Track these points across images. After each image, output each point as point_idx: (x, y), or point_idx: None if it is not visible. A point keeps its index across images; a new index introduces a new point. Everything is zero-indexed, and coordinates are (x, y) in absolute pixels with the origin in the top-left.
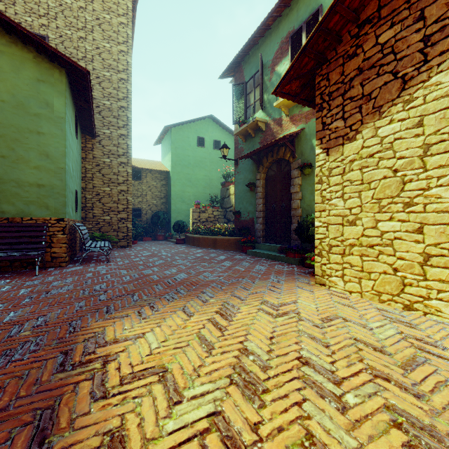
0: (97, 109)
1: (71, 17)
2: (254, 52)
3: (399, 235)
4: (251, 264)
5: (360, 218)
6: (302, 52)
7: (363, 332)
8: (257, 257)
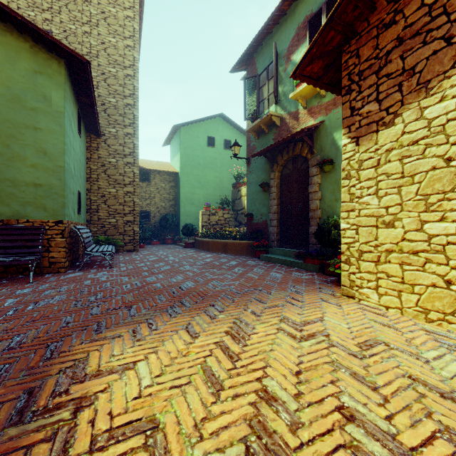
0: (103, 106)
1: (75, 11)
2: (267, 41)
3: (454, 239)
4: (265, 271)
5: (399, 219)
6: (328, 23)
7: (417, 365)
8: (271, 262)
